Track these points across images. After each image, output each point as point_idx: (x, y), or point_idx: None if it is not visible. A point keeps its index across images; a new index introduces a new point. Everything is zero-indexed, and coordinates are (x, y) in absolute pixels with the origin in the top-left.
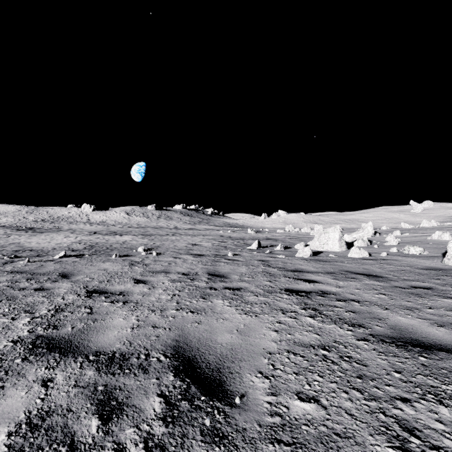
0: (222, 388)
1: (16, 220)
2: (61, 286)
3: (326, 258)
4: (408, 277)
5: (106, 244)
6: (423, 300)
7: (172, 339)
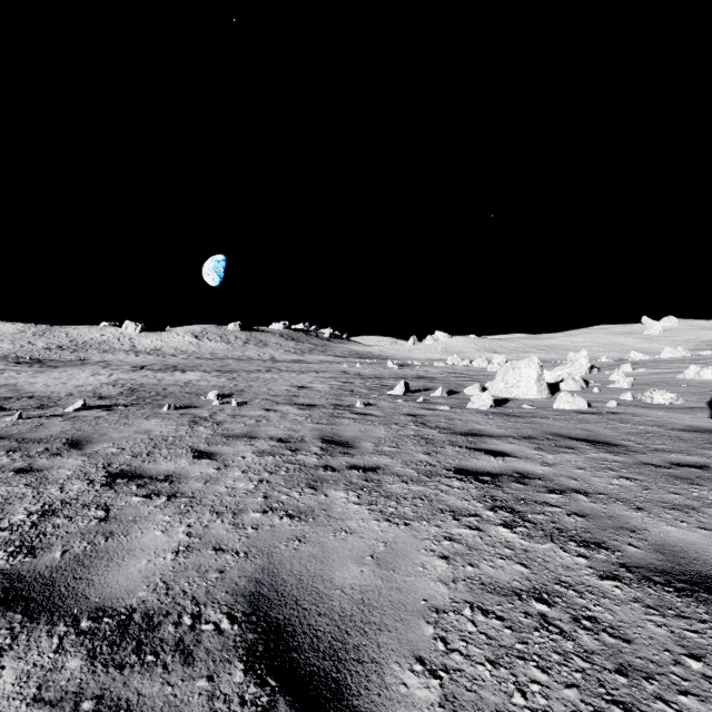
0: (341, 703)
1: (16, 347)
2: (63, 464)
3: (518, 410)
4: (661, 445)
5: (158, 387)
6: (699, 490)
7: (249, 577)
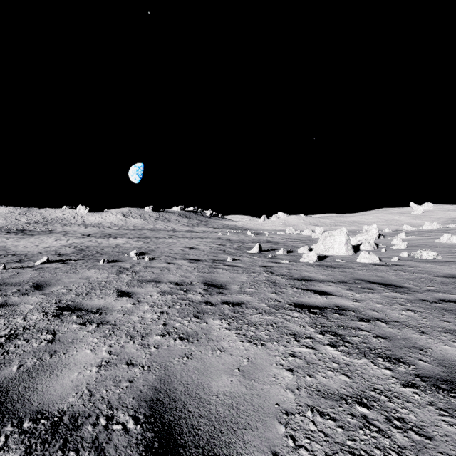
0: None
1: (8, 222)
2: (28, 300)
3: (333, 263)
4: (431, 287)
5: (98, 248)
6: None
7: (150, 386)
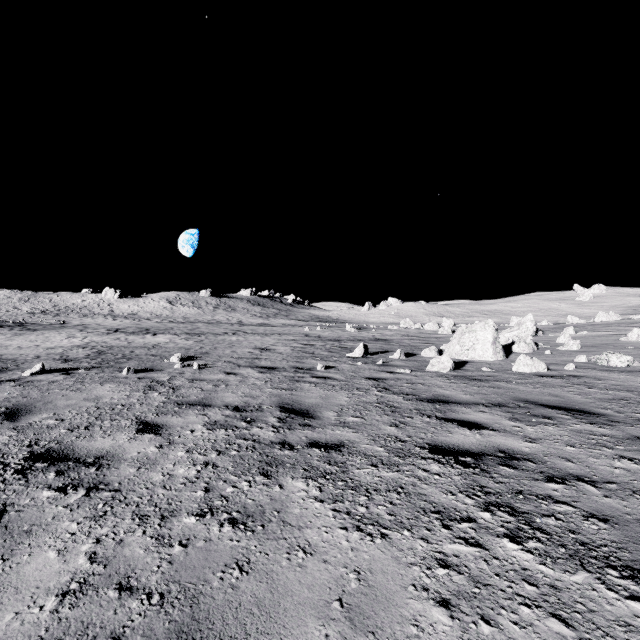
0: None
1: (2, 312)
2: None
3: (478, 373)
4: None
5: (126, 349)
6: None
7: None
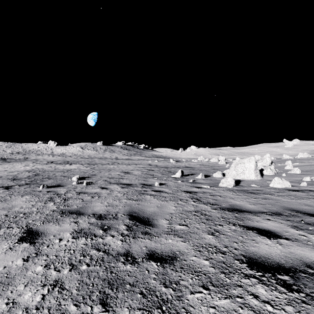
0: None
1: None
2: None
3: (250, 188)
4: None
5: (51, 173)
6: None
7: None
